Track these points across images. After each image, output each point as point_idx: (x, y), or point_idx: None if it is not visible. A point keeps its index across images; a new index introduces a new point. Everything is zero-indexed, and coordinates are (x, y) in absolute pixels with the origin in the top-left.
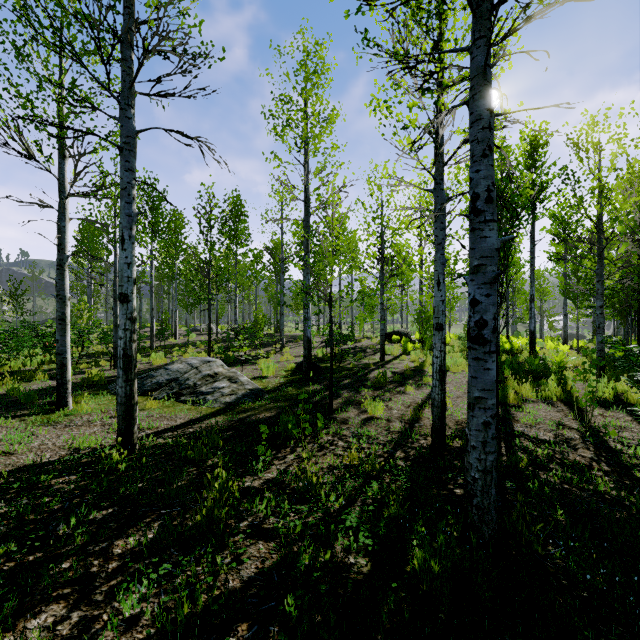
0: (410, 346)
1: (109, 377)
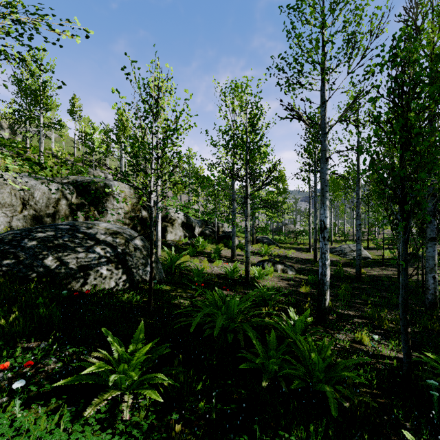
0: None
1: None
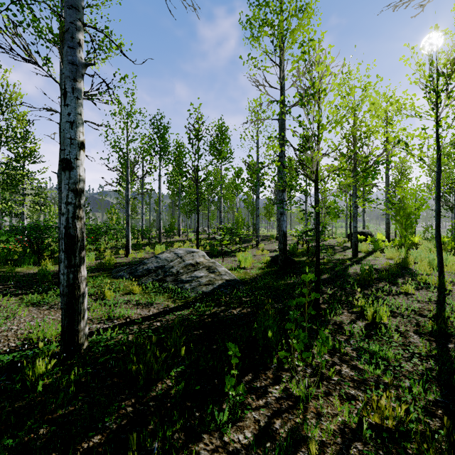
0: (381, 244)
1: (119, 263)
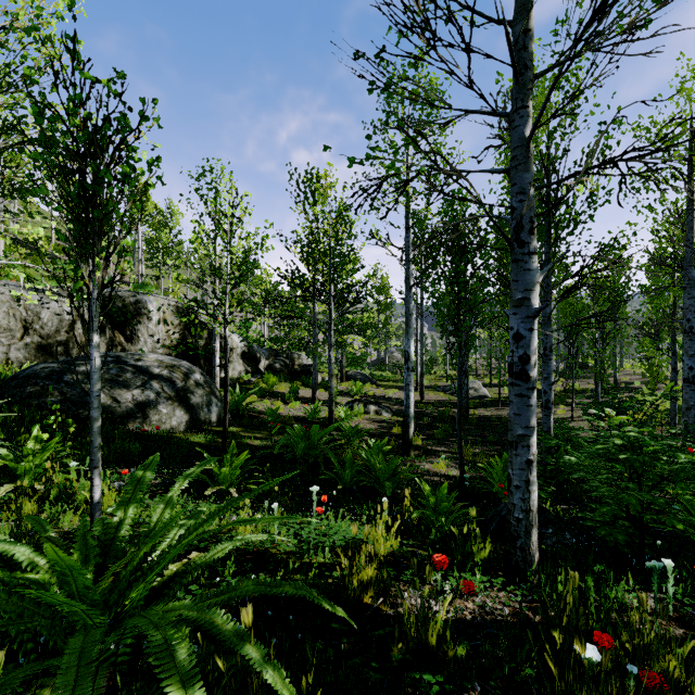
0: None
1: (440, 386)
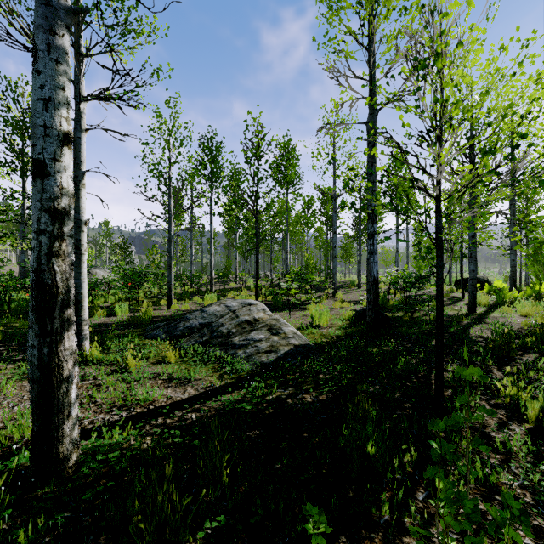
0: (507, 295)
1: (157, 316)
